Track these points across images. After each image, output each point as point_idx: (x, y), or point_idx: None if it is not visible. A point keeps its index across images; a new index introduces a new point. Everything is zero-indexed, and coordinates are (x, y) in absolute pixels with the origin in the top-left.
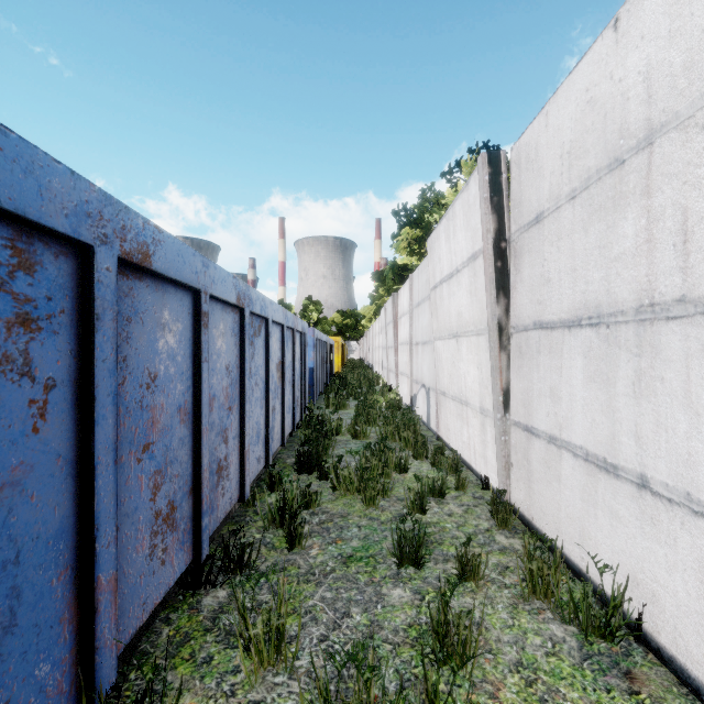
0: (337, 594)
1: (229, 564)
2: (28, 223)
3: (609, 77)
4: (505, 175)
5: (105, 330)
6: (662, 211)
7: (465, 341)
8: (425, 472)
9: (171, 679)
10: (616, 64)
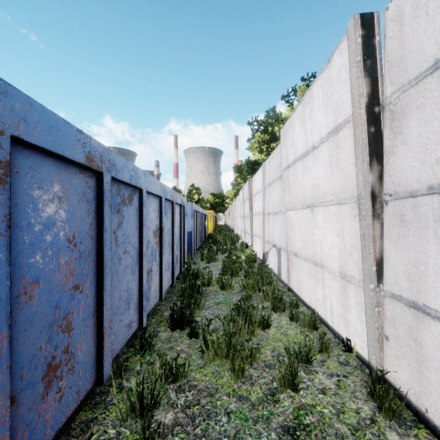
0: None
1: None
2: None
3: None
4: (378, 37)
5: None
6: None
7: (322, 210)
8: (285, 327)
9: None
10: None
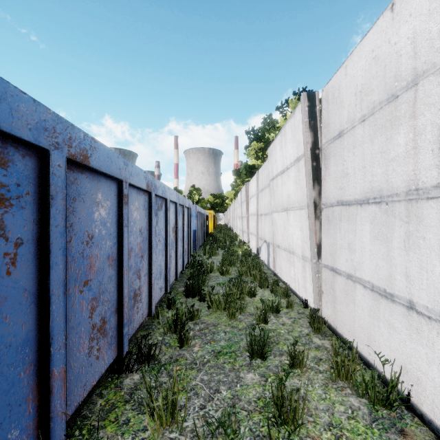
0: (211, 377)
1: (141, 357)
2: (2, 134)
3: (388, 42)
4: (318, 107)
5: (57, 206)
6: (424, 128)
7: (292, 213)
8: (266, 296)
9: (102, 435)
10: (392, 33)
